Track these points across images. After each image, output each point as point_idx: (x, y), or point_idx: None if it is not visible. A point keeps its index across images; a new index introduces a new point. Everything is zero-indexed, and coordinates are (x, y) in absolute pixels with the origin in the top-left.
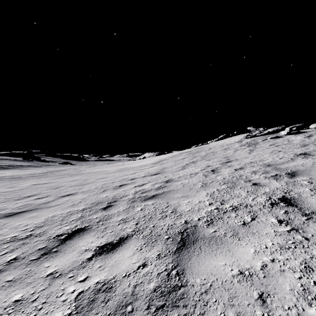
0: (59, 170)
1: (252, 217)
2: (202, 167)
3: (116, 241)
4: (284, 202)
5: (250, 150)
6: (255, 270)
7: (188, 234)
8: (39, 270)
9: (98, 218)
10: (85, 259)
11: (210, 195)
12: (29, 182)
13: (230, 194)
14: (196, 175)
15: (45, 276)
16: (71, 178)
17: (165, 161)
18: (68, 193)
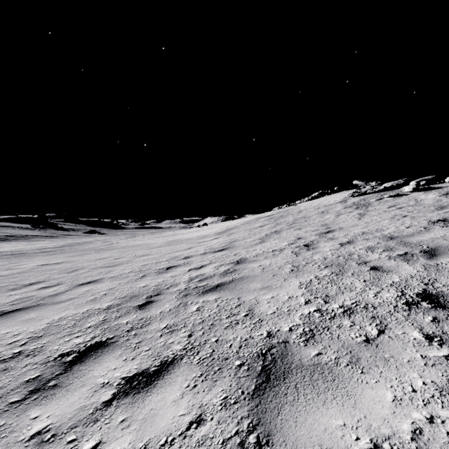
0: (81, 242)
1: (378, 329)
2: (290, 240)
3: (155, 369)
4: (428, 301)
5: (359, 215)
6: (402, 442)
7: (275, 359)
8: (19, 425)
9: (129, 324)
10: (99, 404)
11: (305, 286)
12: (36, 262)
13: (337, 285)
14: (281, 252)
15: (27, 438)
16: (98, 256)
17: (235, 230)
18: (89, 279)
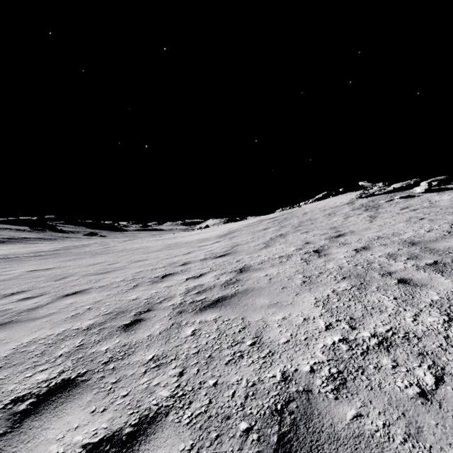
0: (78, 245)
1: (434, 374)
2: (298, 245)
3: (130, 430)
4: None
5: (370, 217)
6: None
7: (295, 421)
8: None
9: (109, 353)
10: None
11: (322, 303)
12: (26, 267)
13: (362, 303)
14: (289, 258)
15: None
16: (91, 261)
17: (237, 233)
18: (76, 289)
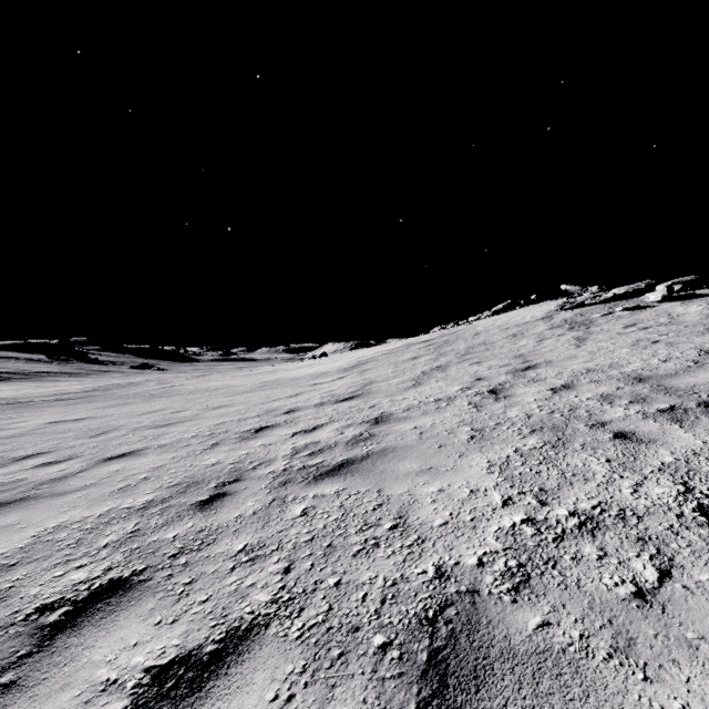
0: (124, 383)
1: (658, 566)
2: (464, 382)
3: (213, 648)
4: None
5: (577, 340)
6: None
7: (454, 633)
8: None
9: (178, 542)
10: None
11: (499, 468)
12: (44, 417)
13: (558, 467)
14: (451, 403)
15: None
16: (145, 407)
17: (372, 365)
18: (124, 449)
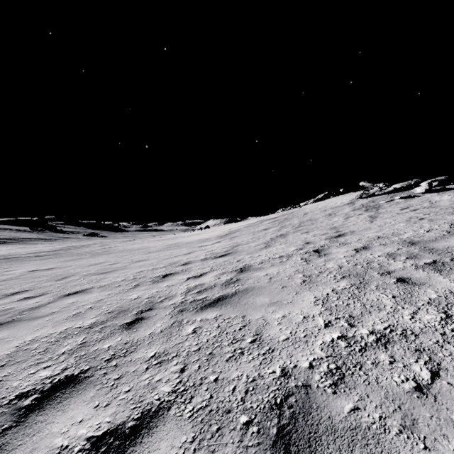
0: (79, 245)
1: (430, 369)
2: (298, 245)
3: (133, 424)
4: None
5: (370, 217)
6: None
7: (294, 414)
8: None
9: (111, 351)
10: None
11: (322, 302)
12: (27, 267)
13: (361, 301)
14: (289, 258)
15: None
16: (92, 261)
17: (238, 233)
18: (78, 288)
